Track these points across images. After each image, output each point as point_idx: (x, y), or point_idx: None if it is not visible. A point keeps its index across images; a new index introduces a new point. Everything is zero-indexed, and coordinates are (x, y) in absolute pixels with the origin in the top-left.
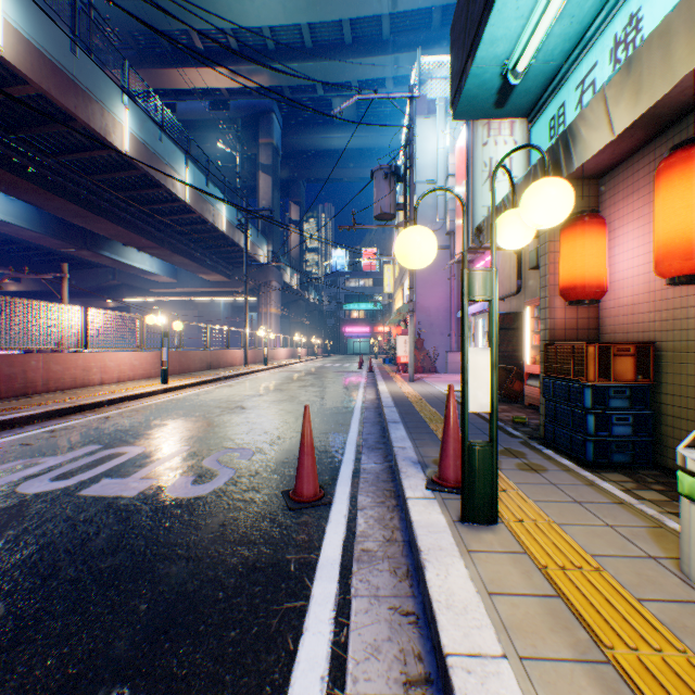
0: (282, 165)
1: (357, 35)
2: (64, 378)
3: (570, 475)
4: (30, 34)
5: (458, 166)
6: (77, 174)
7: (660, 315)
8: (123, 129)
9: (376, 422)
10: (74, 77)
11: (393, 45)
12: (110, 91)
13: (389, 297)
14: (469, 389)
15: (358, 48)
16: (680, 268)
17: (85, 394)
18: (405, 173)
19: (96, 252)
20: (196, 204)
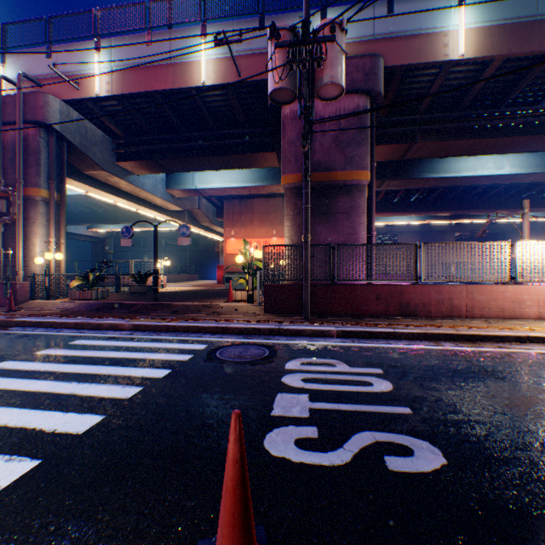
0: None
1: None
2: (487, 307)
3: None
4: (487, 20)
5: None
6: None
7: None
8: None
9: None
10: (535, 17)
11: None
12: None
13: None
14: None
15: None
16: None
17: (491, 325)
18: None
19: None
20: None
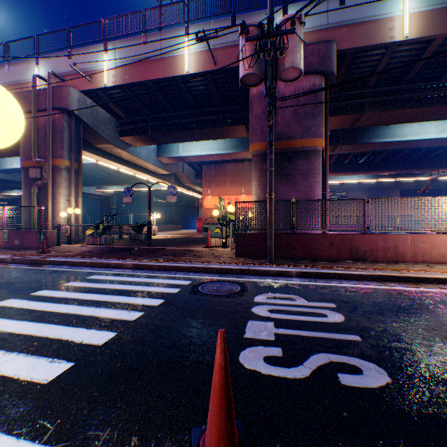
0: None
1: None
2: (428, 253)
3: None
4: (429, 5)
5: None
6: None
7: None
8: None
9: None
10: None
11: None
12: None
13: None
14: None
15: None
16: None
17: (432, 269)
18: None
19: None
20: None
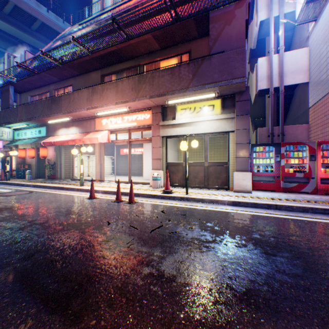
0: None
1: None
2: None
3: (20, 179)
4: None
5: None
6: None
7: (32, 161)
8: None
9: None
10: None
11: None
12: None
13: None
14: (8, 168)
15: None
16: (30, 158)
17: None
18: None
19: None
20: None
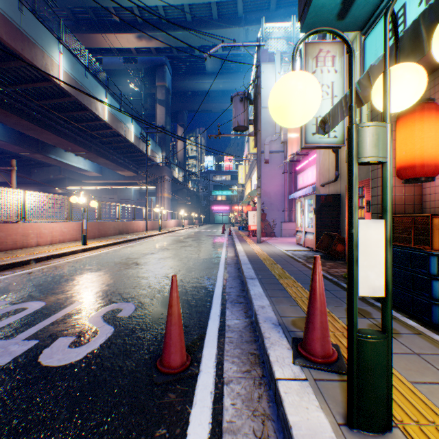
0: (172, 101)
1: (221, 13)
2: (6, 242)
3: (425, 340)
4: None
5: None
6: (28, 100)
7: None
8: (59, 68)
9: (236, 277)
10: (21, 28)
11: (245, 20)
12: (49, 40)
13: (241, 186)
14: (359, 268)
15: (222, 22)
16: None
17: (20, 254)
18: (254, 98)
19: (45, 155)
20: (112, 123)
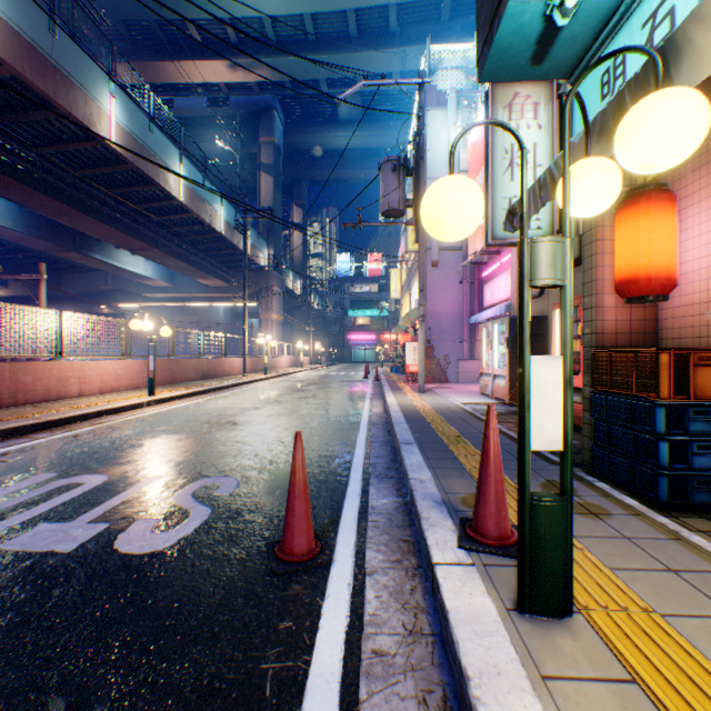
0: (285, 166)
1: (363, 27)
2: (35, 390)
3: (644, 522)
4: (2, 8)
5: (471, 161)
6: (61, 168)
7: None
8: (109, 119)
9: (385, 442)
10: (53, 60)
11: (400, 37)
12: (94, 77)
13: (395, 302)
14: (531, 416)
15: (364, 41)
16: None
17: (57, 408)
18: (415, 166)
19: (85, 254)
20: (191, 203)
